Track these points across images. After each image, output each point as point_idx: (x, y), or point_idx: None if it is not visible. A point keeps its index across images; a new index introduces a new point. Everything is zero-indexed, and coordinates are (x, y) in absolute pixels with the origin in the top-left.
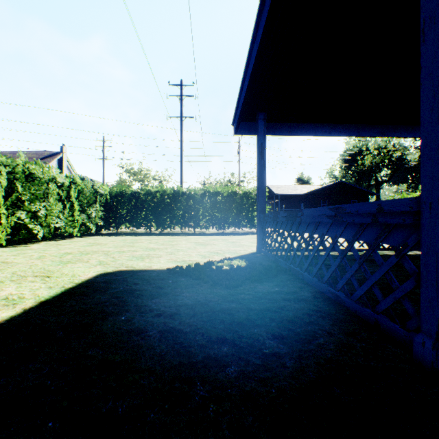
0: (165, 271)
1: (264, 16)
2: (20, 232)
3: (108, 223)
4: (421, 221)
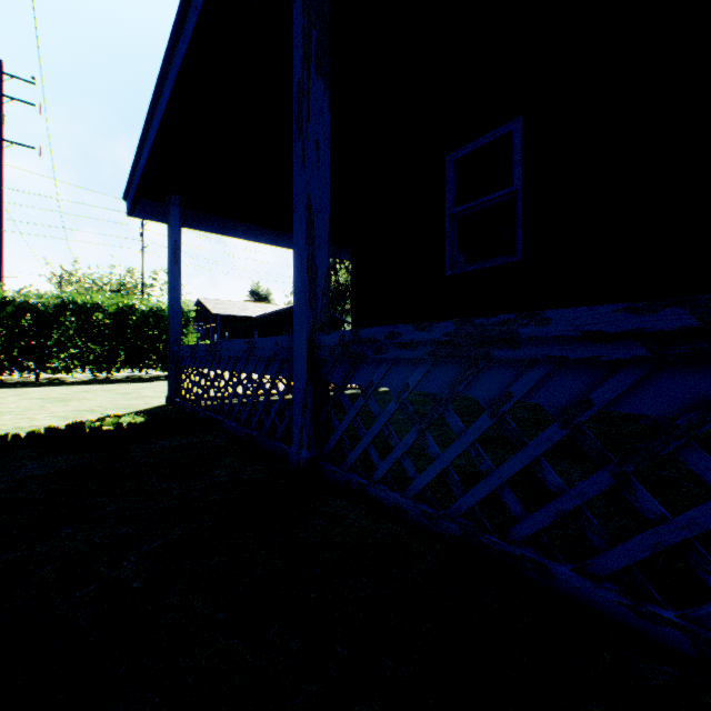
0: None
1: (168, 91)
2: None
3: None
4: (293, 355)
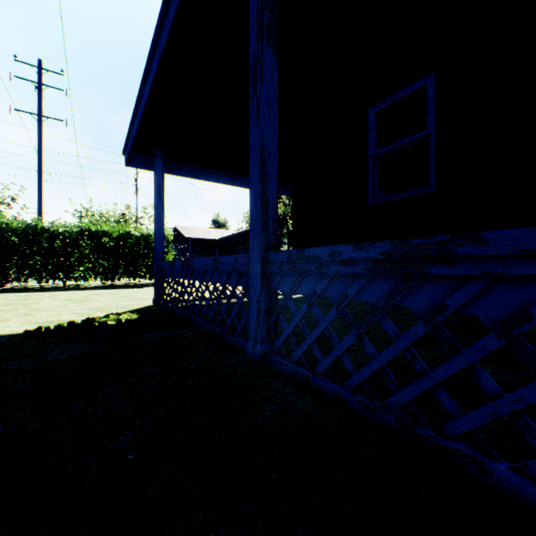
0: (22, 335)
1: (154, 69)
2: None
3: None
4: (250, 269)
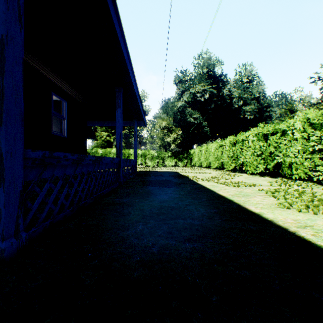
0: None
1: None
2: None
3: None
4: (6, 164)
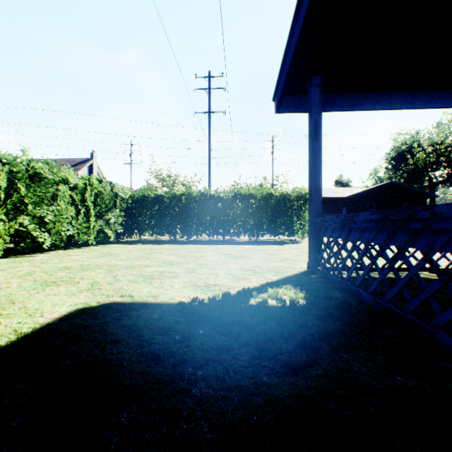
0: (175, 309)
1: None
2: (24, 240)
3: (130, 229)
4: None
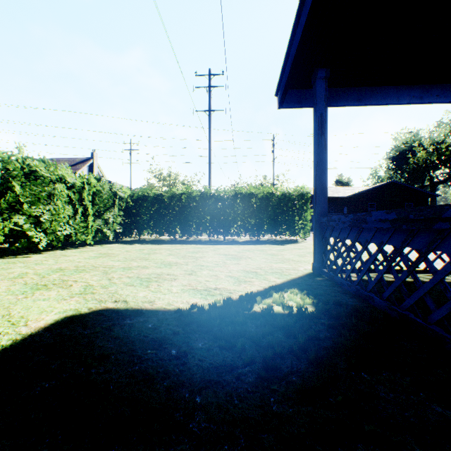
0: (172, 317)
1: None
2: (19, 240)
3: (129, 229)
4: None
